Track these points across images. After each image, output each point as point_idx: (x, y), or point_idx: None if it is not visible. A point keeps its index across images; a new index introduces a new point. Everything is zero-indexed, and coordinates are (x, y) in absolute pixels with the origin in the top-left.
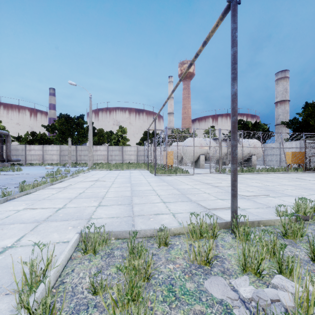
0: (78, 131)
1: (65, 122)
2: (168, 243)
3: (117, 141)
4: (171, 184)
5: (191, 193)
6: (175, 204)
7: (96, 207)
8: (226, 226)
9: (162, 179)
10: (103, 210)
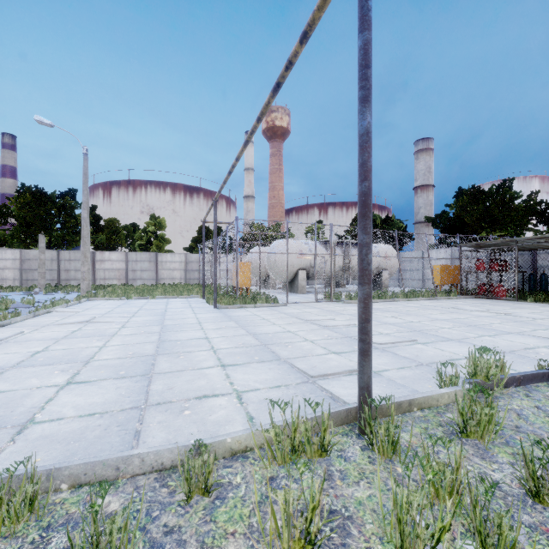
0: (64, 221)
1: (32, 202)
2: (214, 484)
3: (147, 242)
4: (244, 325)
5: (279, 342)
6: (247, 368)
7: (58, 388)
8: (347, 417)
9: (228, 315)
10: (73, 395)
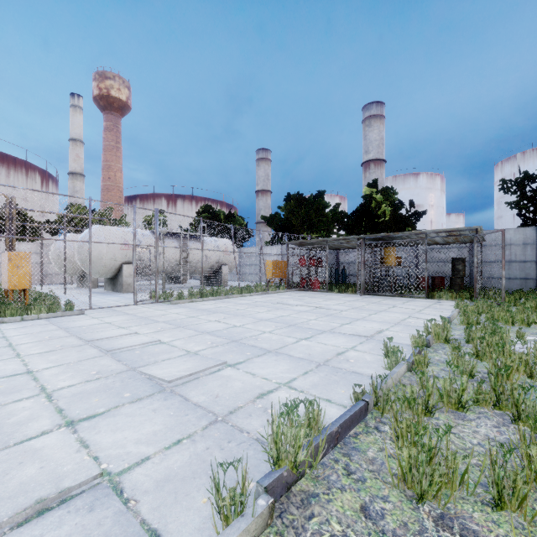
0: None
1: None
2: None
3: None
4: None
5: None
6: None
7: None
8: None
9: None
10: None
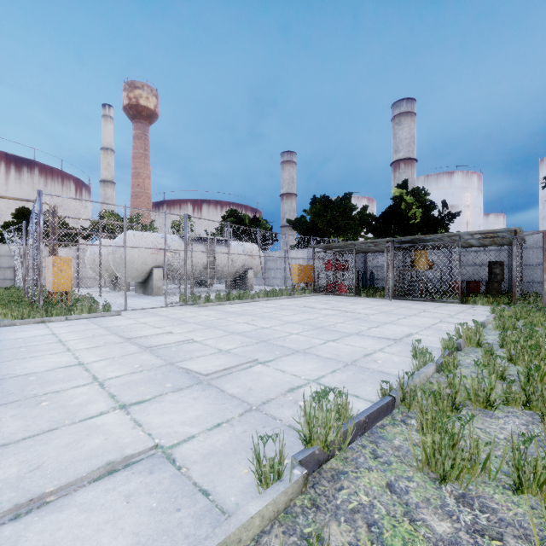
0: None
1: None
2: None
3: None
4: (1, 359)
5: (32, 396)
6: None
7: None
8: None
9: None
10: None
